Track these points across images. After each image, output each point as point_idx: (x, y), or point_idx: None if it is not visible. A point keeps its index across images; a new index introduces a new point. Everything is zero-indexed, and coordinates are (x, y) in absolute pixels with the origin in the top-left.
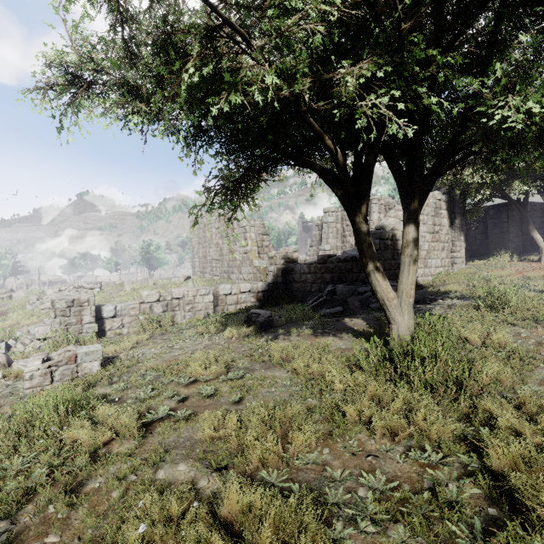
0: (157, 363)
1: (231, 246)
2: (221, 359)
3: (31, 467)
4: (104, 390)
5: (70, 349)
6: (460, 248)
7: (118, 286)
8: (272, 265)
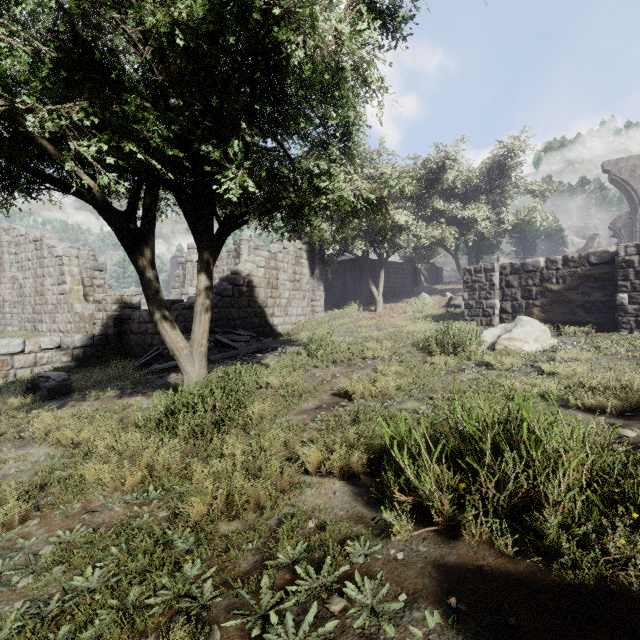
0: None
1: (39, 282)
2: None
3: None
4: None
5: None
6: (320, 297)
7: None
8: (100, 311)
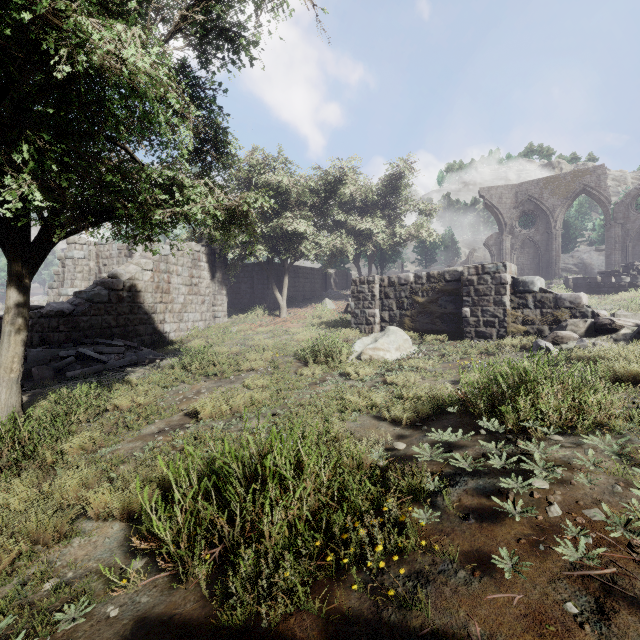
0: None
1: None
2: None
3: None
4: None
5: None
6: (222, 302)
7: None
8: None
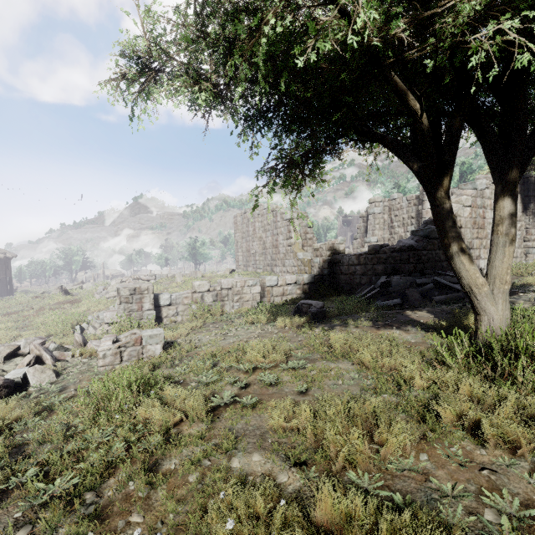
0: (216, 348)
1: (274, 239)
2: (279, 347)
3: (109, 441)
4: (168, 372)
5: (135, 332)
6: None
7: (170, 278)
8: (317, 257)
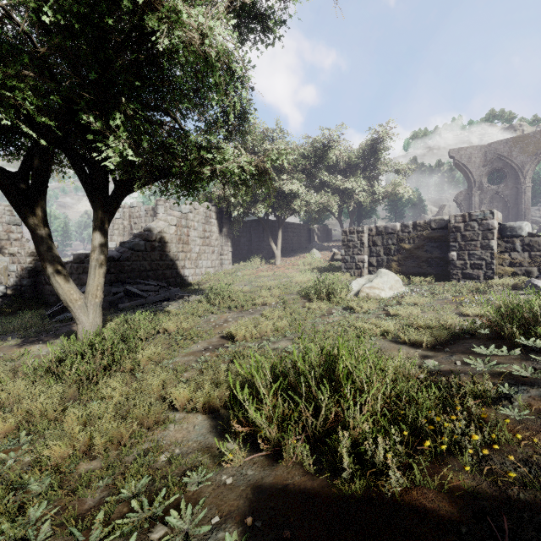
0: None
1: None
2: None
3: None
4: None
5: None
6: (228, 252)
7: None
8: (15, 264)
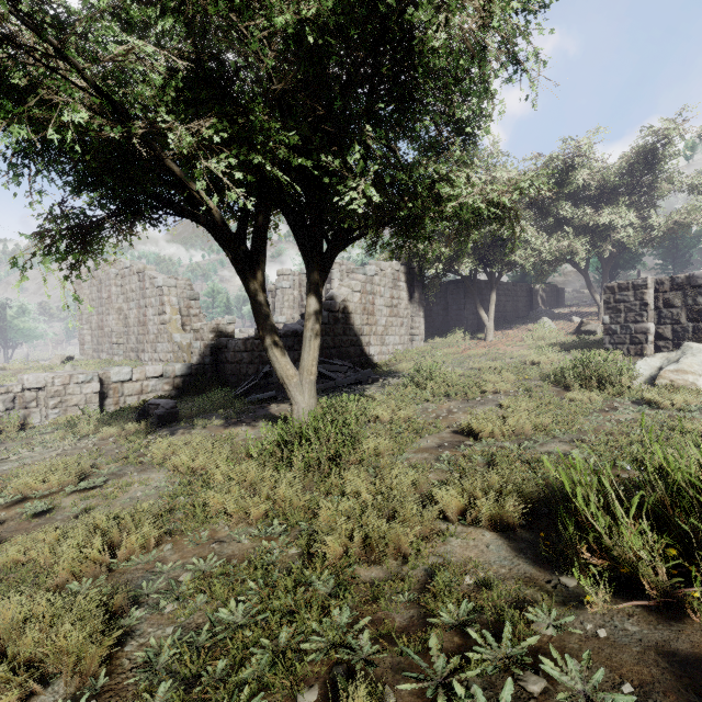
0: None
1: (142, 313)
2: (73, 465)
3: None
4: None
5: None
6: (419, 324)
7: None
8: (198, 341)
